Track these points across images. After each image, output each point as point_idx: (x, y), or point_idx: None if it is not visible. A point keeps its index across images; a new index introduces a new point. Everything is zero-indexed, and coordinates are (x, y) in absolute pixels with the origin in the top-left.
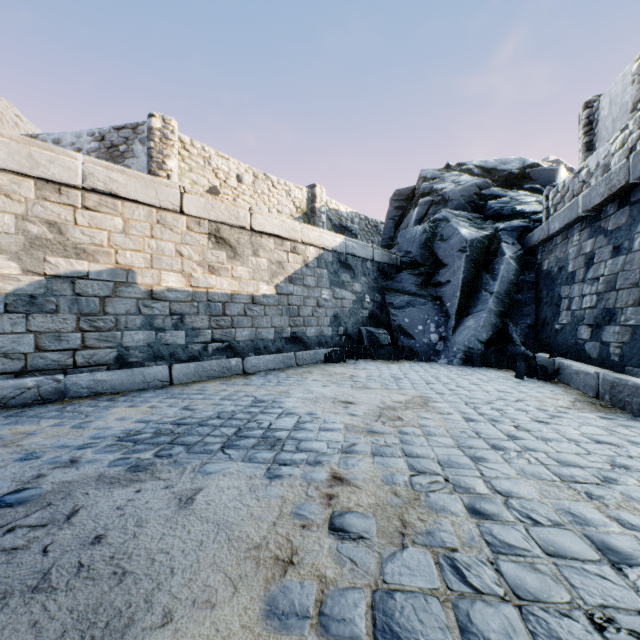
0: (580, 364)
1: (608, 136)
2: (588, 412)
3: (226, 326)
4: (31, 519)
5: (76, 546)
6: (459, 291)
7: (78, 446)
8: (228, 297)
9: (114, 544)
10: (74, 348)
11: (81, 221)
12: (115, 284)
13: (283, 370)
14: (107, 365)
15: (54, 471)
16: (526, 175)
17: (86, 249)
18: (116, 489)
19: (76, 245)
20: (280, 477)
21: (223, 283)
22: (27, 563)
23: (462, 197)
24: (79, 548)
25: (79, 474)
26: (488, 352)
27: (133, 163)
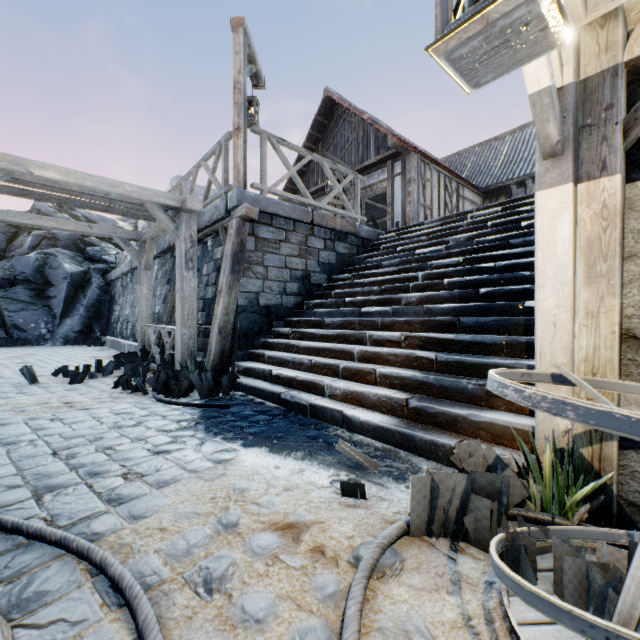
0: (112, 337)
1: None
2: (102, 350)
3: None
4: None
5: None
6: (63, 303)
7: None
8: None
9: None
10: None
11: None
12: None
13: None
14: None
15: None
16: None
17: None
18: None
19: None
20: None
21: None
22: None
23: (70, 240)
24: None
25: None
26: (80, 337)
27: None
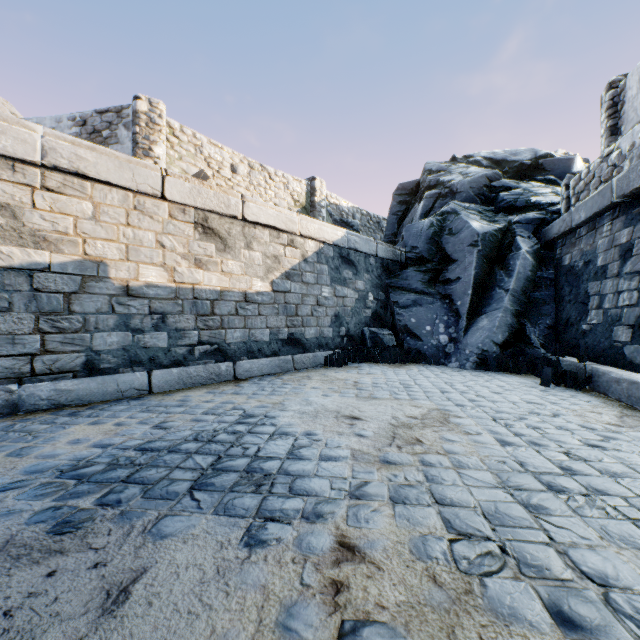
0: (620, 371)
1: (637, 117)
2: None
3: (215, 327)
4: None
5: None
6: (471, 288)
7: (1, 486)
8: (217, 294)
9: None
10: (32, 353)
11: (41, 204)
12: (83, 278)
13: (279, 375)
14: (73, 372)
15: None
16: (539, 166)
17: (47, 237)
18: (19, 570)
19: (34, 232)
20: (264, 544)
21: (212, 278)
22: None
23: (471, 189)
24: None
25: None
26: (504, 355)
27: (117, 150)
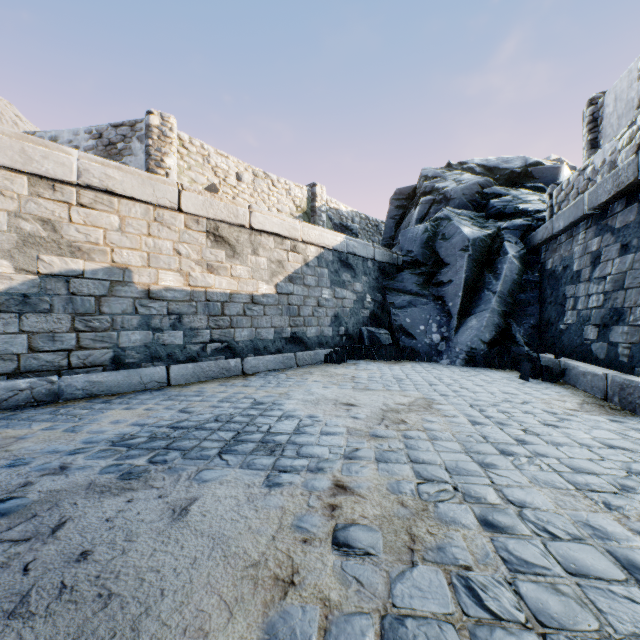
0: (587, 365)
1: (613, 133)
2: (597, 415)
3: (225, 326)
4: (14, 533)
5: (60, 564)
6: (461, 291)
7: (69, 451)
8: (227, 297)
9: (101, 561)
10: (69, 349)
11: (76, 218)
12: (111, 283)
13: (283, 371)
14: (103, 366)
15: (42, 479)
16: (528, 173)
17: (81, 247)
18: (106, 499)
19: (71, 243)
20: (280, 485)
21: (222, 282)
22: (5, 584)
23: (464, 196)
24: (63, 566)
25: (68, 482)
26: (491, 352)
27: (131, 161)
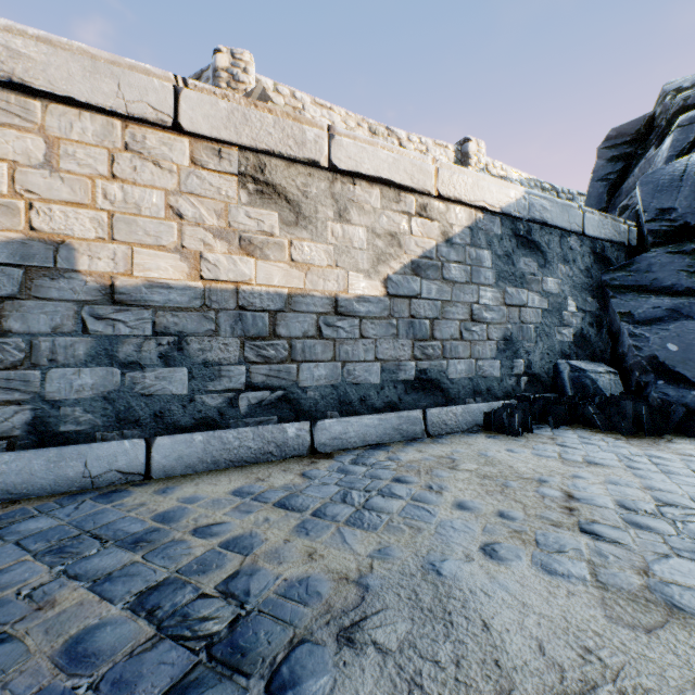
0: None
1: None
2: None
3: (278, 358)
4: None
5: None
6: None
7: None
8: (282, 301)
9: None
10: None
11: None
12: (27, 272)
13: (395, 449)
14: (8, 439)
15: None
16: None
17: None
18: None
19: None
20: None
21: (271, 273)
22: None
23: None
24: None
25: None
26: None
27: None
